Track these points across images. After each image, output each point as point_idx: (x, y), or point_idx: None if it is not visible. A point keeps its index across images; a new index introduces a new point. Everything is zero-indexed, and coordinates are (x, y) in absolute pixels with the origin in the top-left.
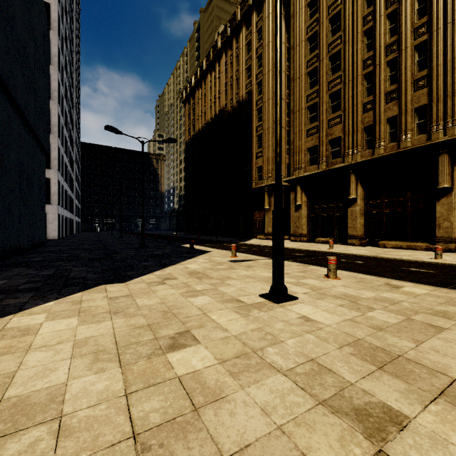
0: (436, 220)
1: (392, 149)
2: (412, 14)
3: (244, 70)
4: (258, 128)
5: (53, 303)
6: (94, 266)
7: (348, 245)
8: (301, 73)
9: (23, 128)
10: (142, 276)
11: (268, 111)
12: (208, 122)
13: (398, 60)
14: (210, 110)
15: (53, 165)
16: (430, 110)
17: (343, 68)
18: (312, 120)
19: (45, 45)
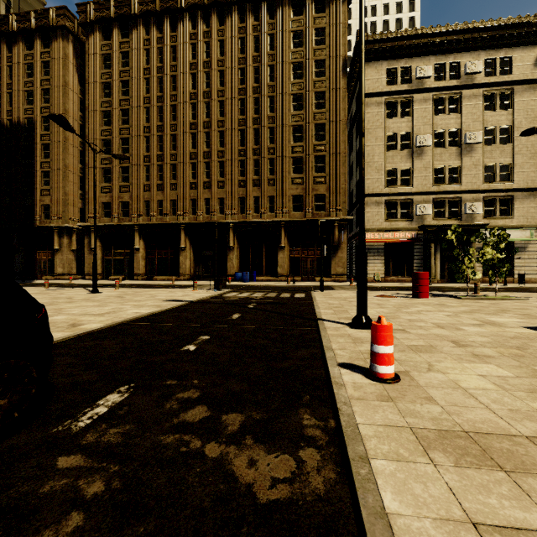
0: (180, 264)
1: (160, 220)
2: (170, 145)
3: (23, 91)
4: (44, 164)
5: None
6: None
7: (134, 280)
8: (96, 137)
9: None
10: None
11: (59, 153)
12: None
13: (163, 168)
14: None
15: None
16: (178, 203)
17: (131, 153)
18: (106, 180)
19: None
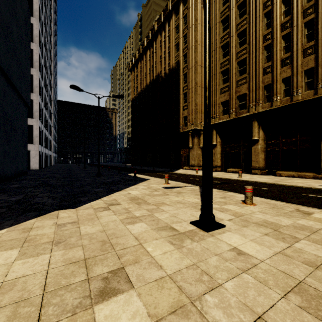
0: (321, 155)
1: (287, 101)
2: None
3: (174, 46)
4: (184, 88)
5: (5, 231)
6: (56, 192)
7: (252, 174)
8: (216, 47)
9: (7, 86)
10: (91, 202)
11: (192, 75)
12: (148, 85)
13: (291, 34)
14: (149, 76)
15: (35, 115)
16: (317, 71)
17: (248, 41)
18: (224, 81)
19: (27, 26)
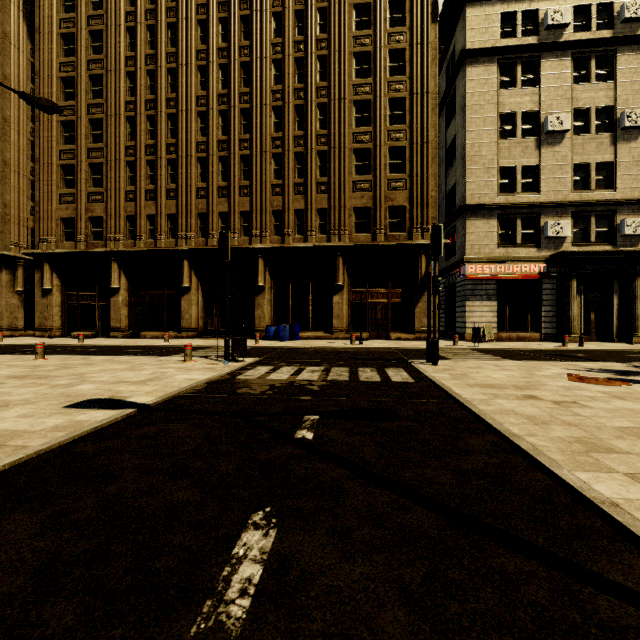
0: (182, 313)
1: (152, 245)
2: (166, 130)
3: None
4: None
5: None
6: None
7: (111, 338)
8: (52, 118)
9: None
10: None
11: None
12: None
13: (156, 165)
14: None
15: None
16: (178, 220)
17: (106, 142)
18: (68, 185)
19: None
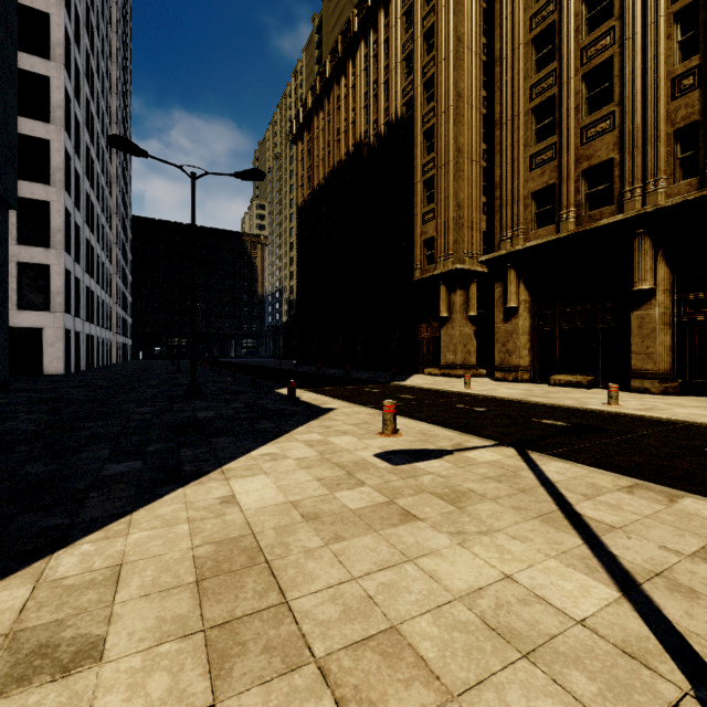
0: None
1: None
2: None
3: (400, 62)
4: (426, 167)
5: None
6: None
7: (631, 392)
8: (518, 43)
9: None
10: None
11: (448, 131)
12: (334, 169)
13: None
14: (338, 148)
15: (56, 241)
16: None
17: (619, 10)
18: (542, 136)
19: None
